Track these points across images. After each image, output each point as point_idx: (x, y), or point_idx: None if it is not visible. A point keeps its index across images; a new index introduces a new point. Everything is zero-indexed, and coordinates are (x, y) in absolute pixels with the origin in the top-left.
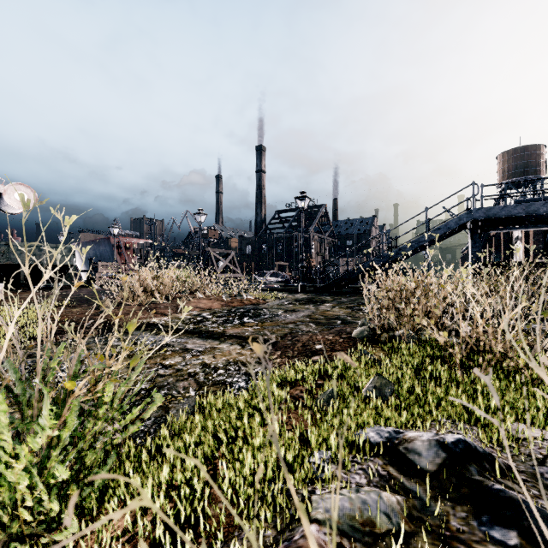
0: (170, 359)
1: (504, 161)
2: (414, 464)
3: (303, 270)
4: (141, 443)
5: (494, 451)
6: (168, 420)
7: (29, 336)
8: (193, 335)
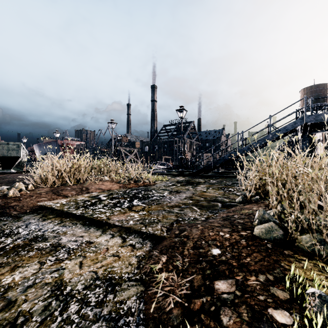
0: (21, 269)
1: (304, 94)
2: None
3: (182, 160)
4: None
5: None
6: None
7: None
8: (80, 220)
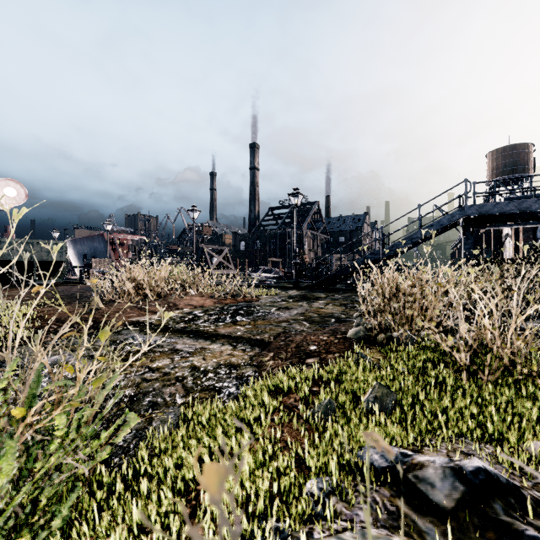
0: (158, 361)
1: (493, 159)
2: (427, 498)
3: (296, 266)
4: (118, 463)
5: (515, 478)
6: (148, 436)
7: (12, 337)
8: (184, 334)
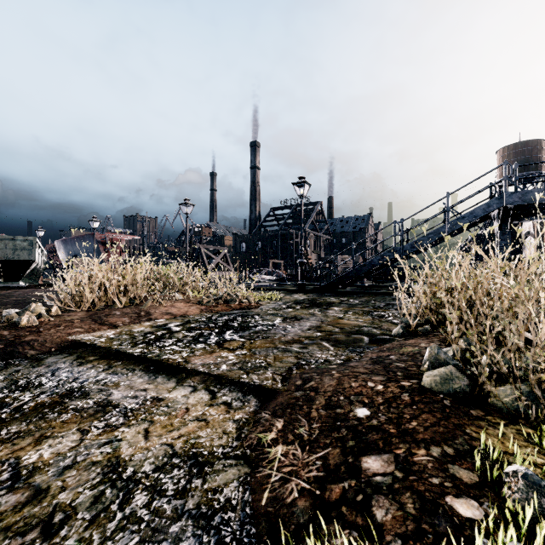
0: (52, 440)
1: (504, 156)
2: None
3: (302, 266)
4: None
5: None
6: None
7: None
8: (140, 365)
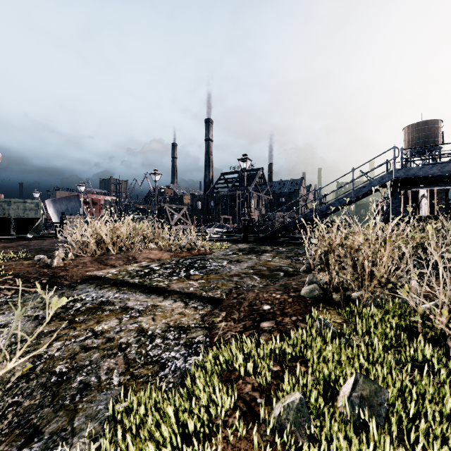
0: (105, 322)
1: (409, 133)
2: None
3: (245, 222)
4: None
5: None
6: None
7: None
8: (138, 289)
